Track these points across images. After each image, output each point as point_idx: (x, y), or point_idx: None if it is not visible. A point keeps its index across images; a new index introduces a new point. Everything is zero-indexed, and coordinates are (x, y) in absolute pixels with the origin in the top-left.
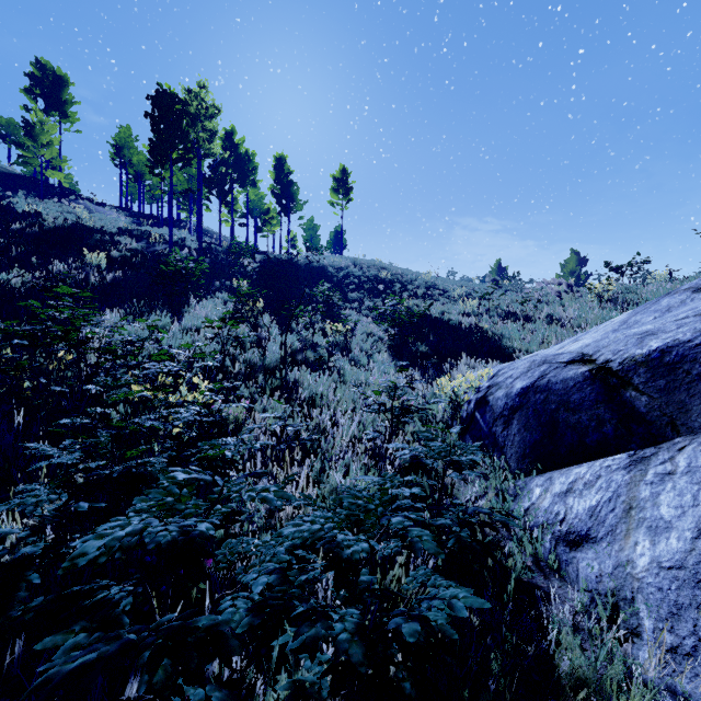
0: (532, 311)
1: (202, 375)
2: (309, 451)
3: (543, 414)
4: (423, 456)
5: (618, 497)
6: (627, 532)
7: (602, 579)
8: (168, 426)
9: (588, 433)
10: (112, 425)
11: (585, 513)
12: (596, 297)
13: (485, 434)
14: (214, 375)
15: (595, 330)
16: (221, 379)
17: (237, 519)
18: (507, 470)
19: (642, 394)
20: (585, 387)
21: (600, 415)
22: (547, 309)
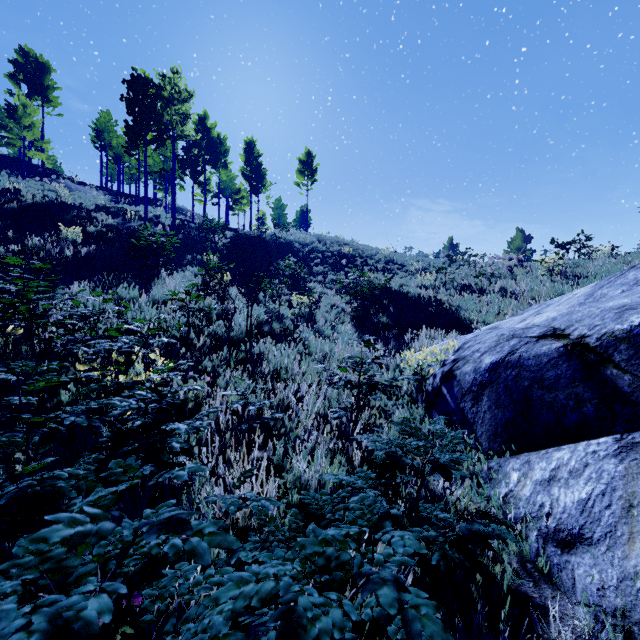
0: (486, 284)
1: (163, 348)
2: (272, 432)
3: (516, 391)
4: (400, 452)
5: (613, 491)
6: (630, 536)
7: (606, 594)
8: (94, 423)
9: (566, 412)
10: (63, 404)
11: (574, 507)
12: (546, 271)
13: (453, 409)
14: (176, 348)
15: (557, 303)
16: (185, 352)
17: (158, 573)
18: (478, 449)
19: (624, 373)
20: (560, 363)
21: (579, 394)
22: (500, 282)
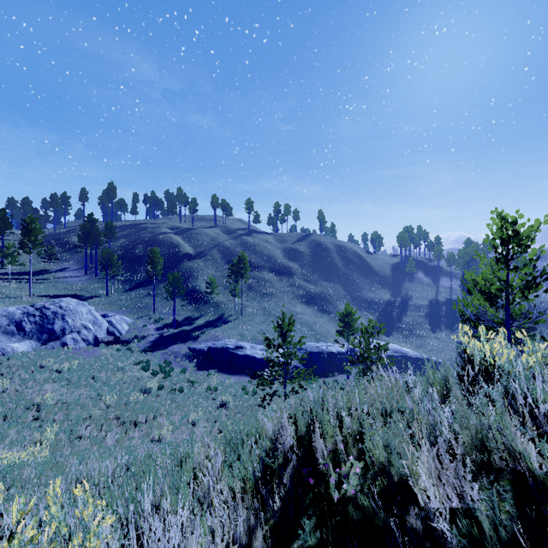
0: None
1: None
2: None
3: None
4: None
5: None
6: None
7: None
8: None
9: None
10: None
11: None
12: None
13: None
14: None
15: None
16: None
17: None
18: None
19: None
20: None
21: None
22: None
